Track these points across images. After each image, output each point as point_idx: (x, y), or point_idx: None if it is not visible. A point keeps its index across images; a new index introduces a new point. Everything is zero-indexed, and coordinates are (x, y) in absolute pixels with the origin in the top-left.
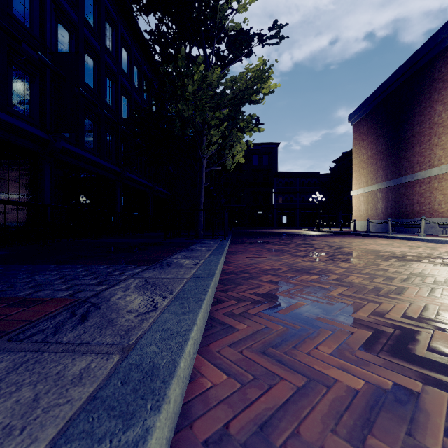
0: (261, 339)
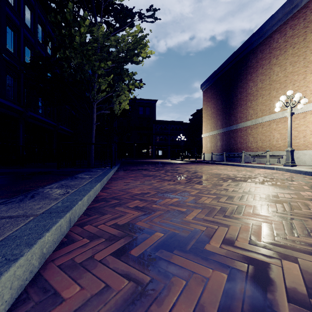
0: None
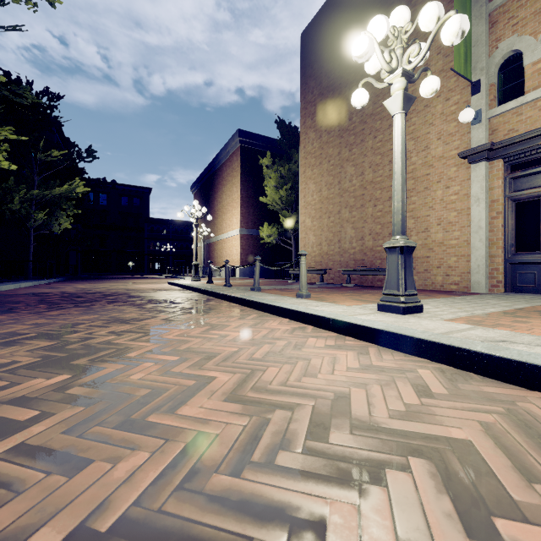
0: (25, 289)
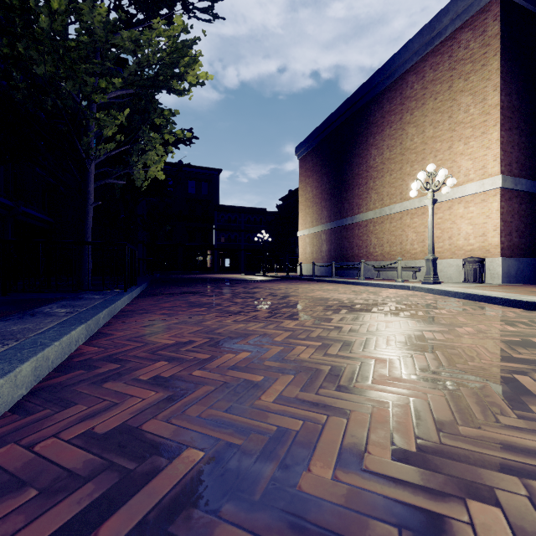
0: None
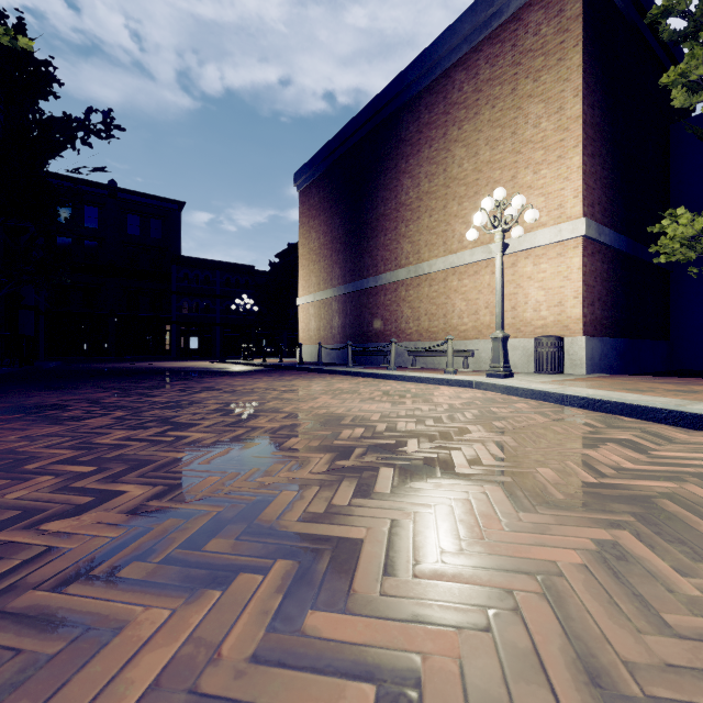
0: None
